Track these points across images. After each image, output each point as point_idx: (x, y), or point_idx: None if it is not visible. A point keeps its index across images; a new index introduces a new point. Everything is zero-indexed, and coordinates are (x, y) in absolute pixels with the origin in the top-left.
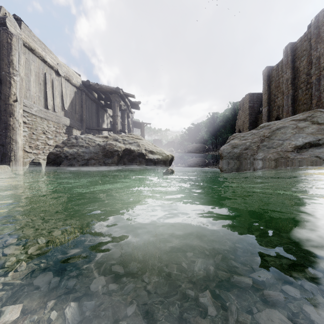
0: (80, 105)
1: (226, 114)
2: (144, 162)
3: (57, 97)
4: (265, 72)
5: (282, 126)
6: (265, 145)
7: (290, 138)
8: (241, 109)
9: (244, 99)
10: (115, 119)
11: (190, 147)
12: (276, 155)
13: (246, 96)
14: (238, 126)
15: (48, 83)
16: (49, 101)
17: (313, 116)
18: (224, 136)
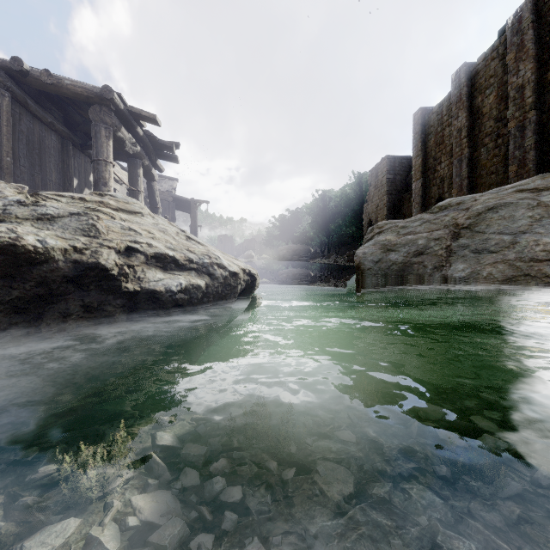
0: None
1: (345, 192)
2: (115, 307)
3: None
4: (417, 117)
5: (500, 203)
6: (464, 244)
7: (532, 230)
8: (373, 183)
9: (378, 166)
10: (99, 171)
11: (283, 250)
12: (508, 268)
13: (383, 161)
14: (368, 214)
15: None
16: None
17: None
18: (341, 232)
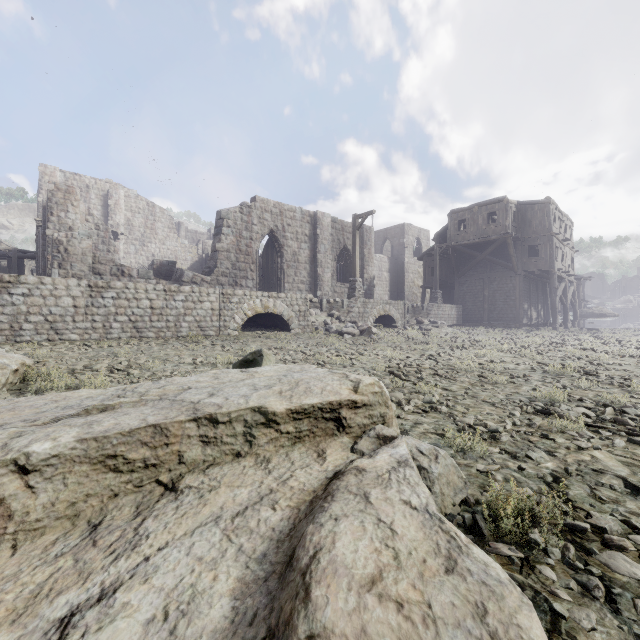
0: None
1: None
2: (605, 317)
3: None
4: None
5: None
6: None
7: None
8: None
9: None
10: (578, 295)
11: None
12: None
13: None
14: None
15: None
16: None
17: None
18: None
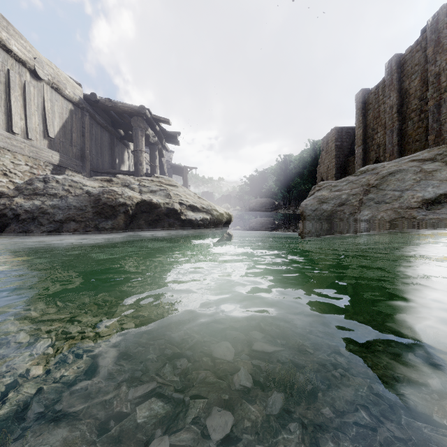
0: (80, 133)
1: (302, 156)
2: (177, 225)
3: (34, 116)
4: (358, 96)
5: (397, 170)
6: (371, 198)
7: (413, 188)
8: (324, 149)
9: (328, 135)
10: (137, 157)
11: (252, 203)
12: (393, 213)
13: (332, 131)
14: (320, 174)
15: (14, 89)
16: (16, 119)
17: (446, 154)
18: (299, 188)
